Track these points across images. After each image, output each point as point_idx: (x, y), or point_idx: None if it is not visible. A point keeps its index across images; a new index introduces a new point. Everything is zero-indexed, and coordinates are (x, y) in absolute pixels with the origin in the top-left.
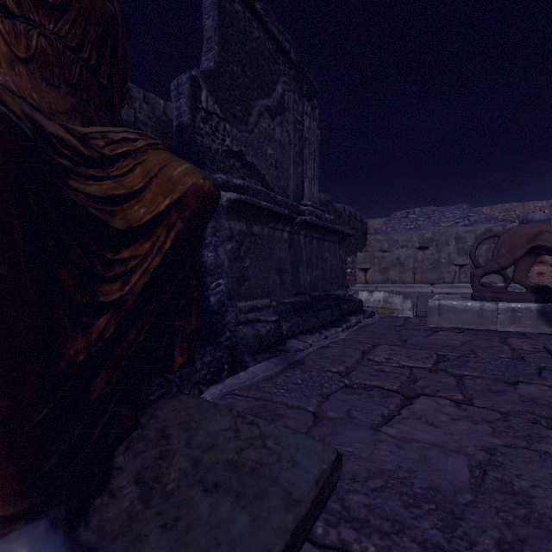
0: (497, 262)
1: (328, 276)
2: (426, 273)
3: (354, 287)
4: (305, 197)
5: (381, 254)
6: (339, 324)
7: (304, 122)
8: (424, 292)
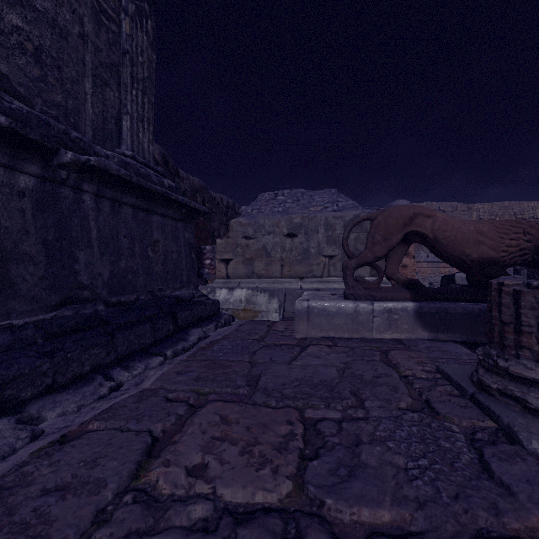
0: (372, 251)
1: (158, 268)
2: (295, 266)
3: (213, 283)
4: (124, 143)
5: (245, 241)
6: (162, 349)
7: (121, 24)
8: (293, 289)
